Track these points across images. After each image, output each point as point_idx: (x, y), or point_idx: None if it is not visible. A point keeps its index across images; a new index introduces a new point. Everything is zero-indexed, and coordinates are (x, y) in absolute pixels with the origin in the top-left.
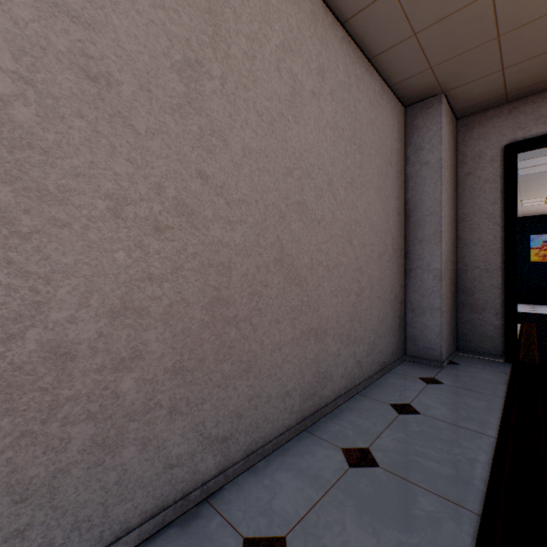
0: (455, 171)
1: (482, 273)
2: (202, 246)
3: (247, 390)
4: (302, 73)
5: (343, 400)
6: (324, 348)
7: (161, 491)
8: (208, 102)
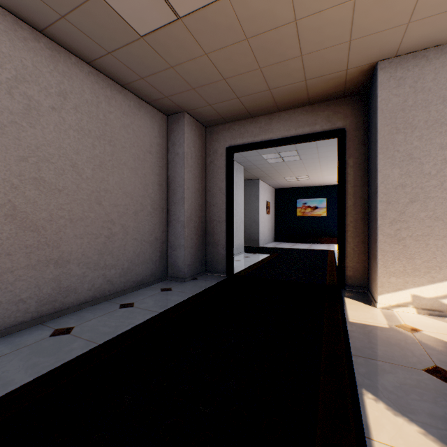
0: (204, 159)
1: (217, 223)
2: None
3: None
4: (40, 95)
5: (89, 305)
6: (67, 271)
7: None
8: None
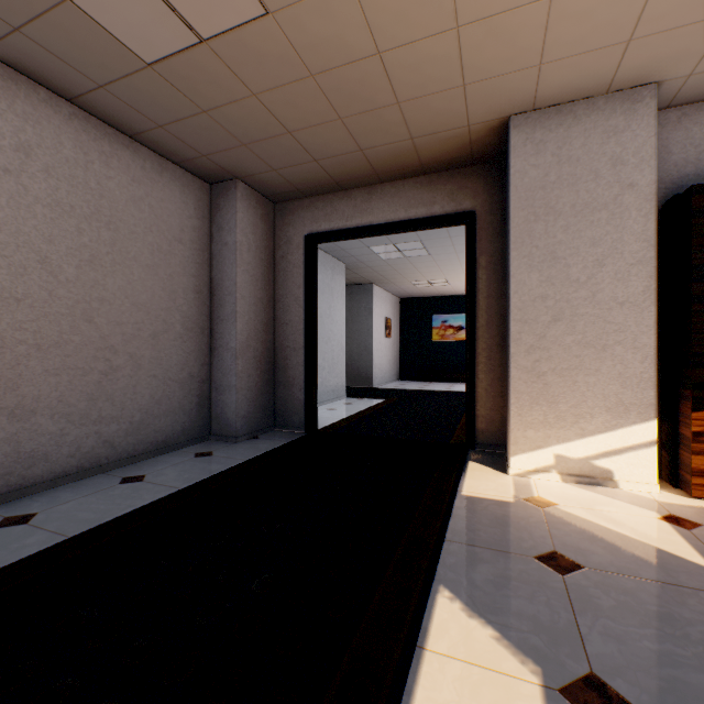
0: (272, 253)
1: (292, 351)
2: None
3: None
4: None
5: (71, 480)
6: (31, 427)
7: None
8: None
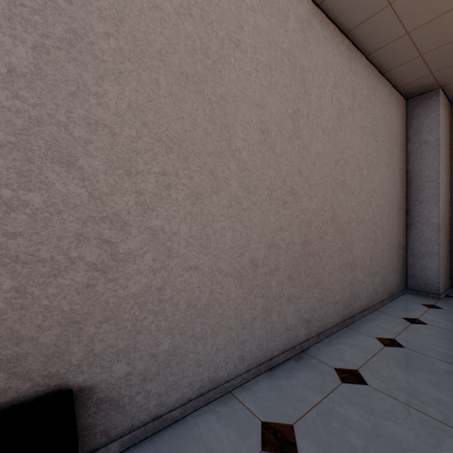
0: (449, 145)
1: None
2: (299, 211)
3: (317, 295)
4: (343, 97)
5: (366, 313)
6: (355, 276)
7: (284, 341)
8: (301, 130)
